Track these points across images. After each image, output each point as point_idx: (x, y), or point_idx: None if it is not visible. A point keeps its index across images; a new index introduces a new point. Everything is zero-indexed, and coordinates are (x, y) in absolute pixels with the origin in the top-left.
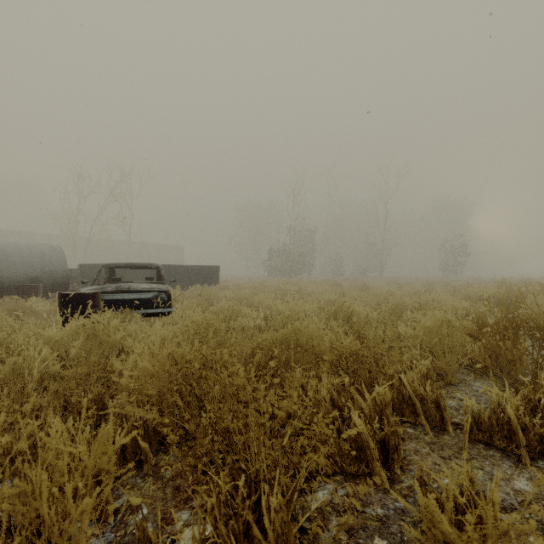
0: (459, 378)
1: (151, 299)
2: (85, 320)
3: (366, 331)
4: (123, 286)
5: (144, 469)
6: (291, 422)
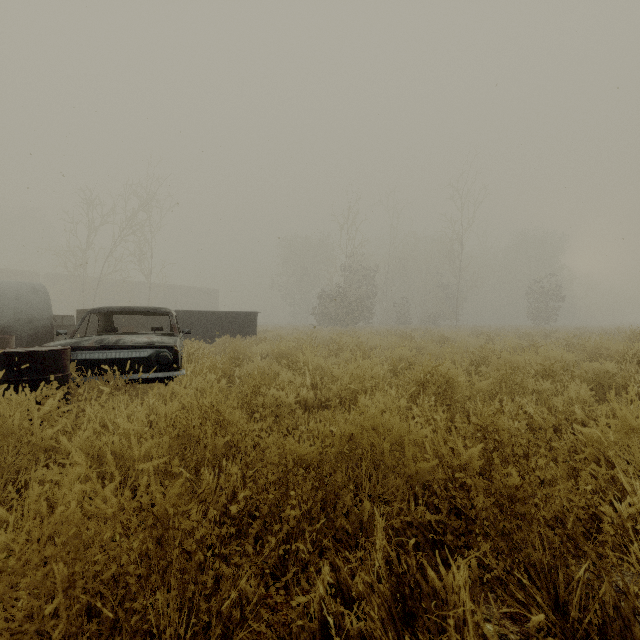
0: None
1: (149, 358)
2: None
3: (500, 427)
4: (109, 339)
5: None
6: None
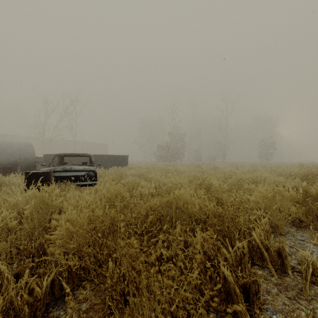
0: (285, 230)
1: (84, 176)
2: (36, 190)
3: (223, 198)
4: (67, 167)
5: (67, 303)
6: (179, 291)
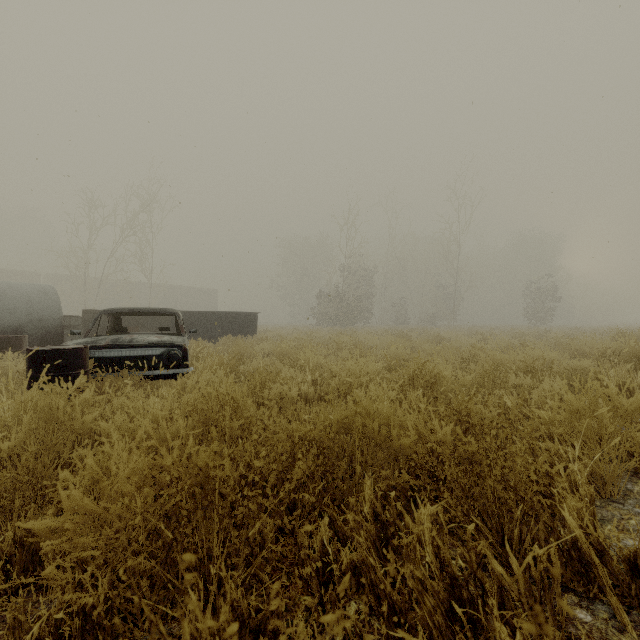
0: (620, 487)
1: (160, 356)
2: (37, 392)
3: (472, 411)
4: (123, 338)
5: None
6: None
